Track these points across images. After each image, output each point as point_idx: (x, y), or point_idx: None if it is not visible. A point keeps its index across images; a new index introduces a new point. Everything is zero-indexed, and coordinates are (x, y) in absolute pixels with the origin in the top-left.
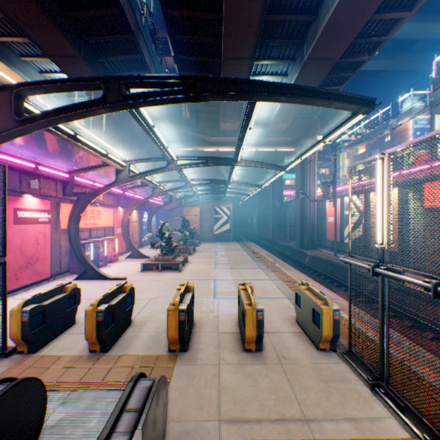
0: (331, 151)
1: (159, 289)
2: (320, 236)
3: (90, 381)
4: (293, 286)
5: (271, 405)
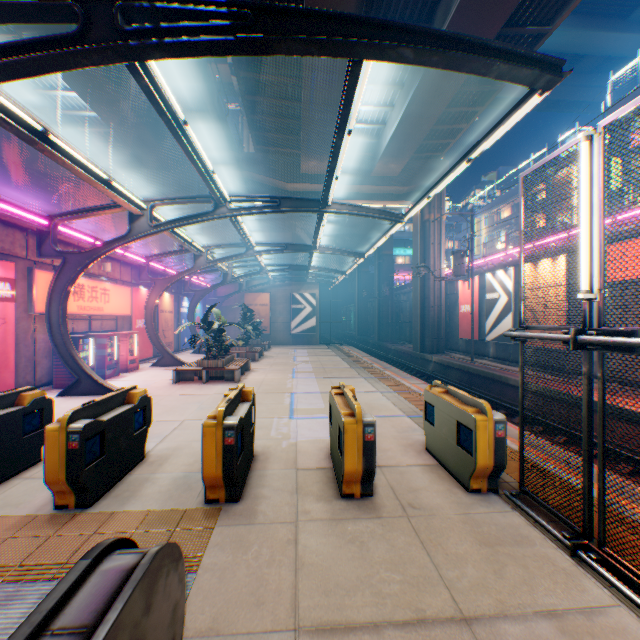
0: (461, 217)
1: (199, 406)
2: (449, 335)
3: (41, 564)
4: (416, 400)
5: (397, 593)
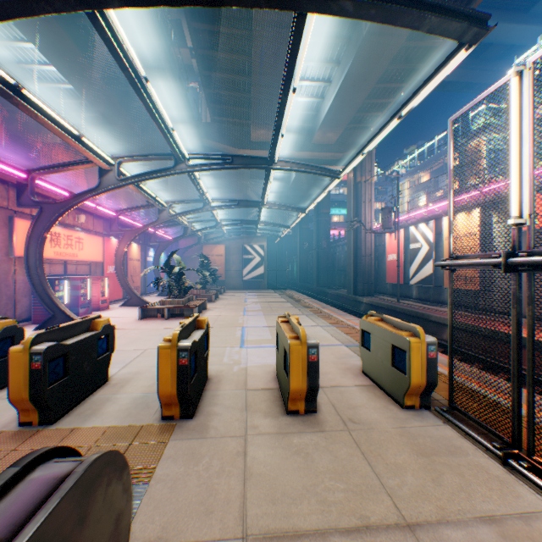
0: (387, 182)
1: (161, 338)
2: (378, 280)
3: None
4: (351, 332)
5: (341, 501)
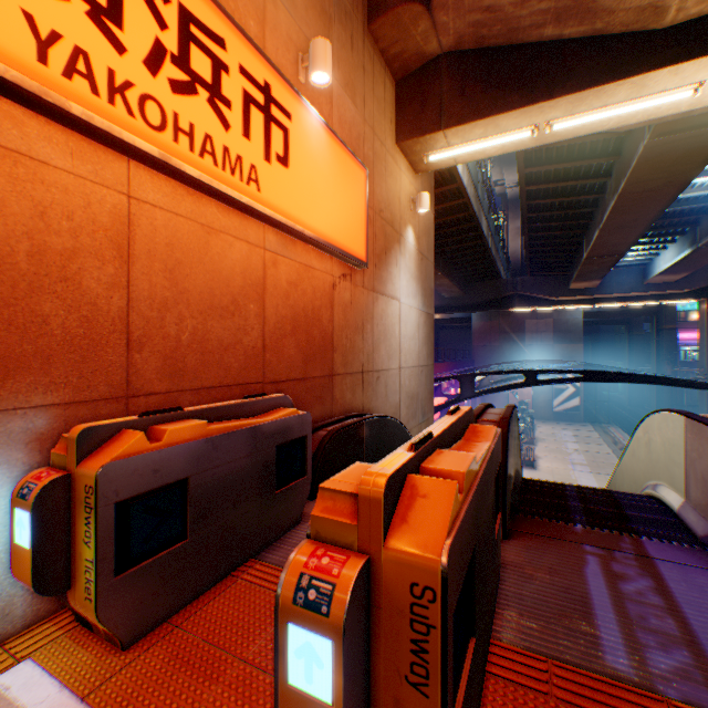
0: None
1: None
2: None
3: None
4: None
5: None
